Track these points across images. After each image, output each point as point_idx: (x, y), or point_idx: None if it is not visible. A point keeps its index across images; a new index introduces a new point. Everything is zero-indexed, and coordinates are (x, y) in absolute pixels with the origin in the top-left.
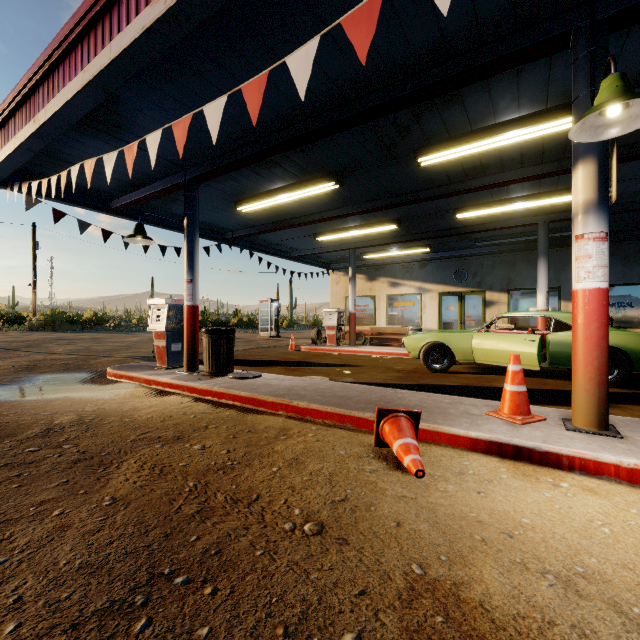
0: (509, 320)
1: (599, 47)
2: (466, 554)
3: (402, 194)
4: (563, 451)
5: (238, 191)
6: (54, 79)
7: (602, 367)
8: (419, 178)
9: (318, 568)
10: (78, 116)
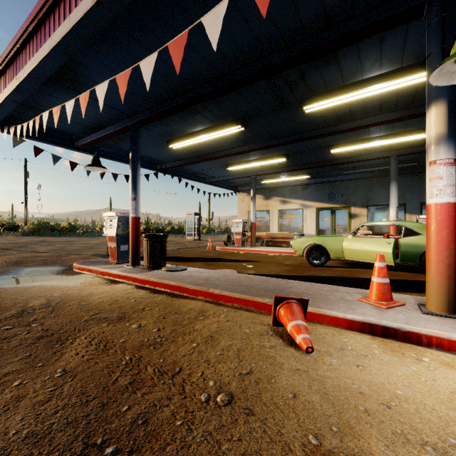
0: (368, 228)
1: (449, 13)
2: (354, 425)
3: (290, 135)
4: (422, 331)
5: (169, 133)
6: (30, 46)
7: (451, 264)
8: (303, 122)
9: (228, 439)
10: (48, 74)
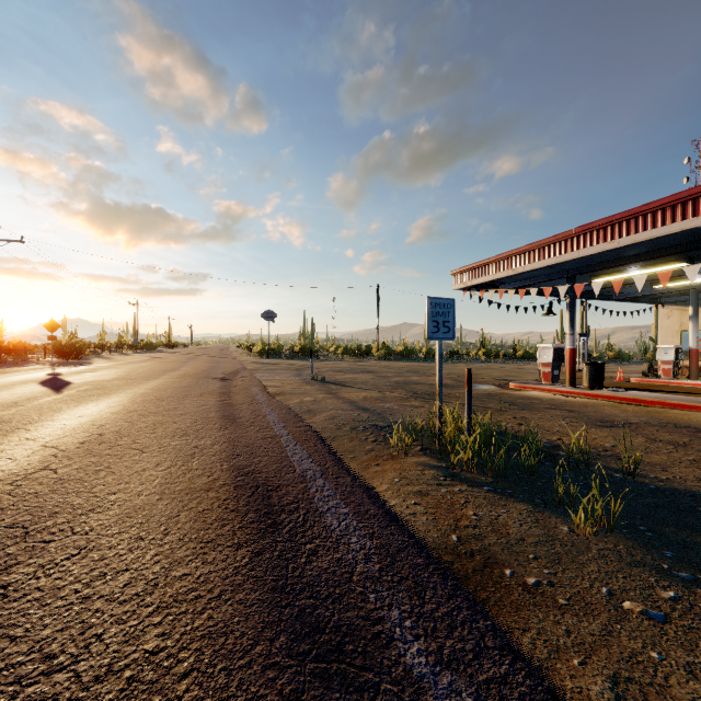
0: None
1: None
2: None
3: None
4: None
5: (596, 272)
6: (530, 255)
7: None
8: None
9: None
10: (541, 269)
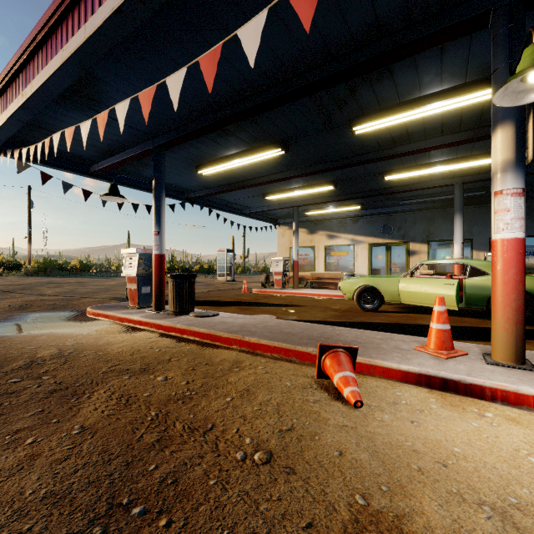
0: (429, 267)
1: (517, 24)
2: (405, 484)
3: (338, 159)
4: (486, 383)
5: (199, 157)
6: (38, 58)
7: (519, 308)
8: (353, 145)
9: (267, 498)
10: (59, 90)
